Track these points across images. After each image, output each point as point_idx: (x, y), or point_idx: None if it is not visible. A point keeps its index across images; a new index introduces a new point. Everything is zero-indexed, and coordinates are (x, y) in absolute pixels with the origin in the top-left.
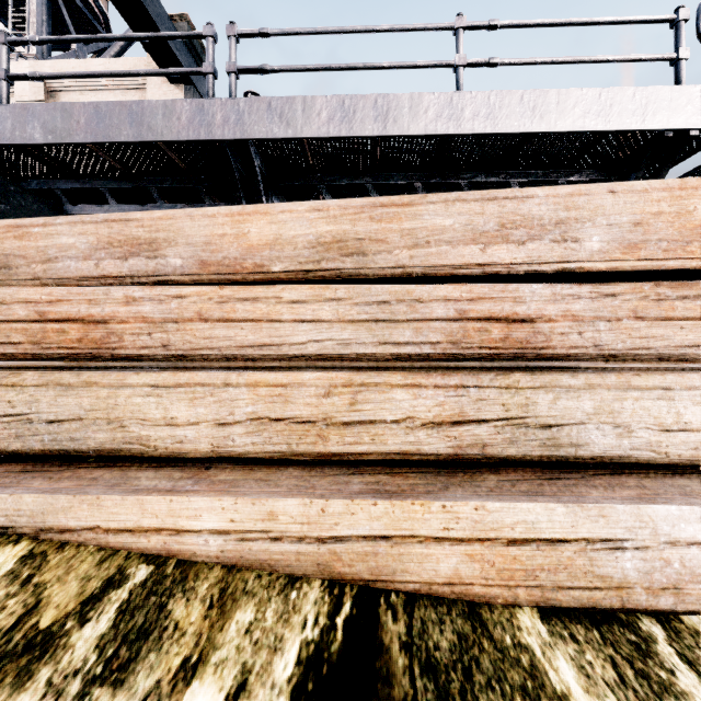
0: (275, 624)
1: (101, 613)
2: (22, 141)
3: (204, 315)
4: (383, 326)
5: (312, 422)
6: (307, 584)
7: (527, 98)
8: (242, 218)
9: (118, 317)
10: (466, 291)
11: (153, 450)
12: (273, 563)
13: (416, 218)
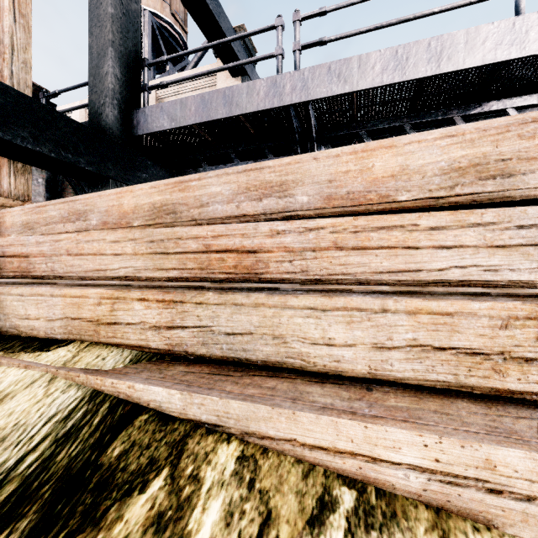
0: None
1: None
2: (157, 129)
3: (339, 244)
4: None
5: (485, 354)
6: None
7: None
8: (366, 154)
9: (265, 247)
10: None
11: (312, 366)
12: (489, 517)
13: None
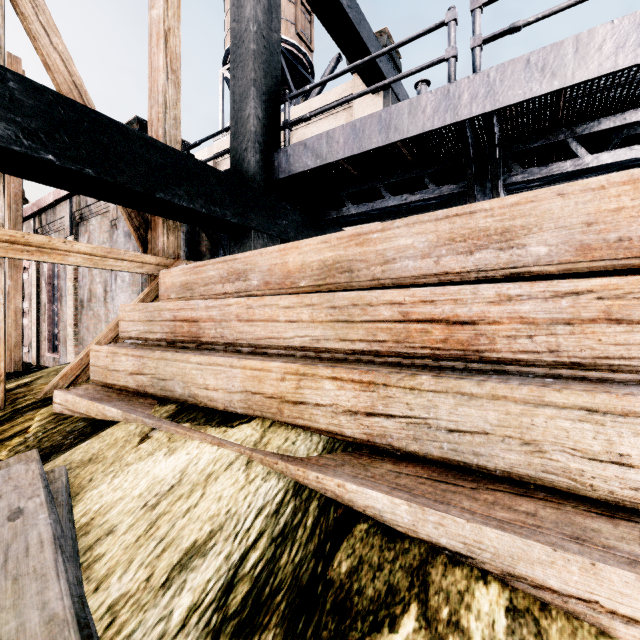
0: None
1: None
2: (300, 170)
3: (614, 315)
4: None
5: None
6: None
7: None
8: None
9: (488, 317)
10: None
11: (588, 489)
12: None
13: None
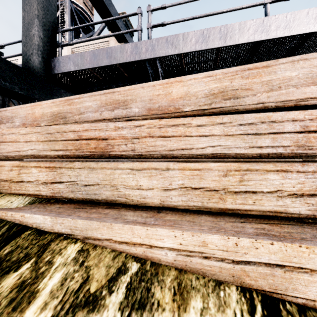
0: (217, 313)
1: (118, 288)
2: (66, 71)
3: (151, 134)
4: (252, 137)
5: (216, 190)
6: (227, 287)
7: (311, 12)
8: (168, 85)
9: (112, 136)
10: (307, 114)
11: (131, 201)
12: (204, 271)
13: (272, 74)
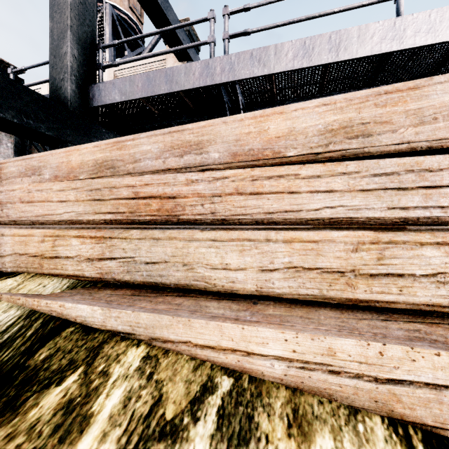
0: None
1: (206, 415)
2: (109, 102)
3: (239, 190)
4: (392, 194)
5: (341, 272)
6: (368, 418)
7: None
8: (263, 119)
9: (182, 193)
10: None
11: (213, 287)
12: (331, 392)
13: (422, 99)
